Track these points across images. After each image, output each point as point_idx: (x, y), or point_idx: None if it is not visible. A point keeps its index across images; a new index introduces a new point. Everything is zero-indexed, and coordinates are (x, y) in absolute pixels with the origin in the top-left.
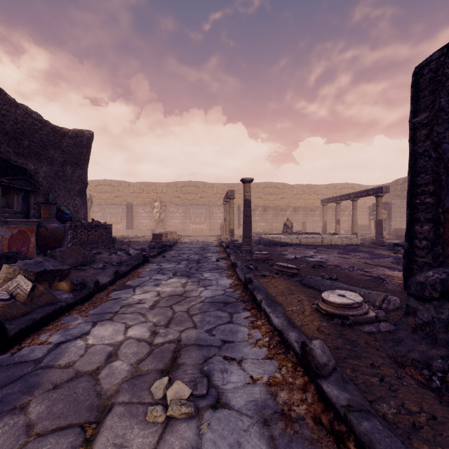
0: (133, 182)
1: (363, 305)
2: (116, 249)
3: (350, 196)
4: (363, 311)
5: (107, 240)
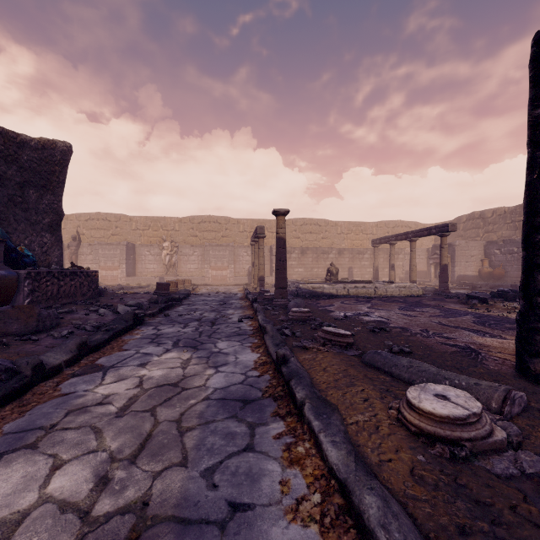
0: (136, 216)
1: (482, 417)
2: (101, 305)
3: (408, 235)
4: (487, 430)
5: (91, 292)
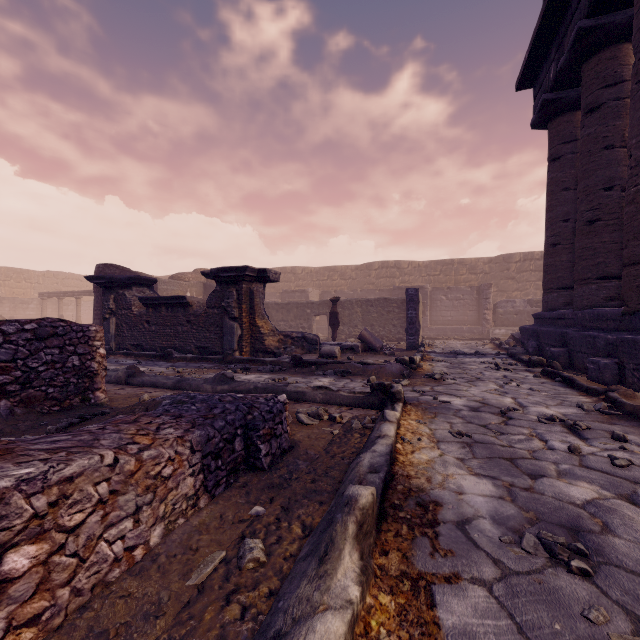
0: None
1: None
2: None
3: (75, 293)
4: None
5: None
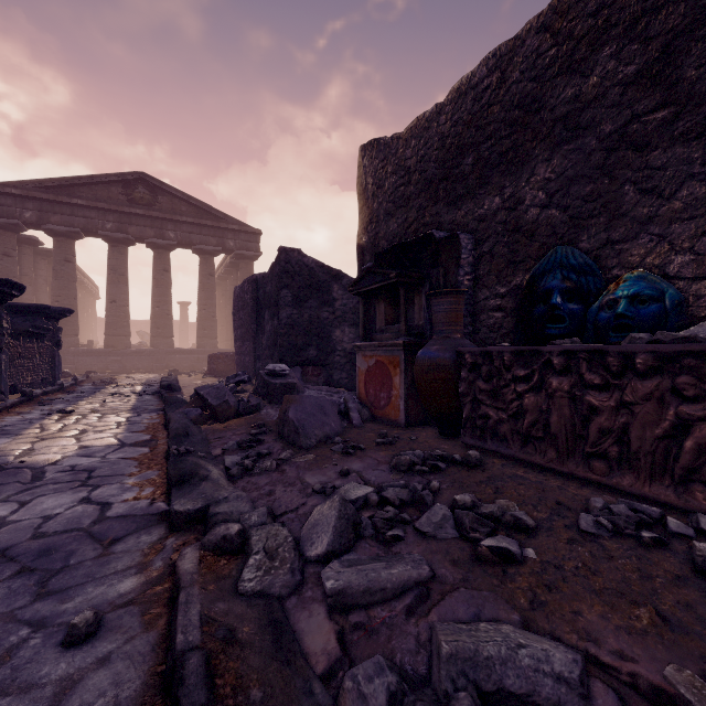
0: None
1: None
2: (538, 538)
3: None
4: None
5: None
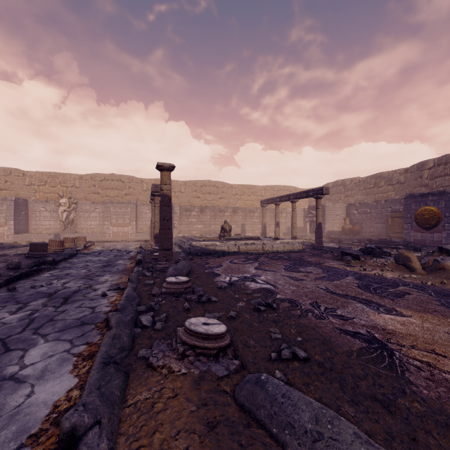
0: (30, 171)
1: None
2: None
3: (290, 197)
4: None
5: None
